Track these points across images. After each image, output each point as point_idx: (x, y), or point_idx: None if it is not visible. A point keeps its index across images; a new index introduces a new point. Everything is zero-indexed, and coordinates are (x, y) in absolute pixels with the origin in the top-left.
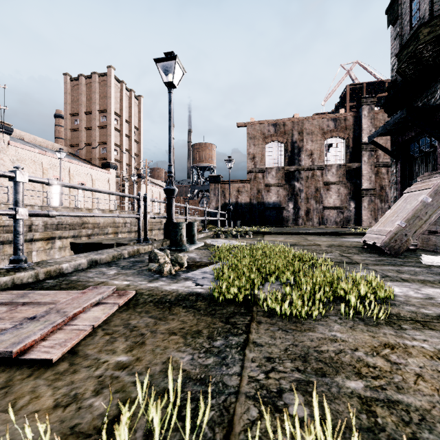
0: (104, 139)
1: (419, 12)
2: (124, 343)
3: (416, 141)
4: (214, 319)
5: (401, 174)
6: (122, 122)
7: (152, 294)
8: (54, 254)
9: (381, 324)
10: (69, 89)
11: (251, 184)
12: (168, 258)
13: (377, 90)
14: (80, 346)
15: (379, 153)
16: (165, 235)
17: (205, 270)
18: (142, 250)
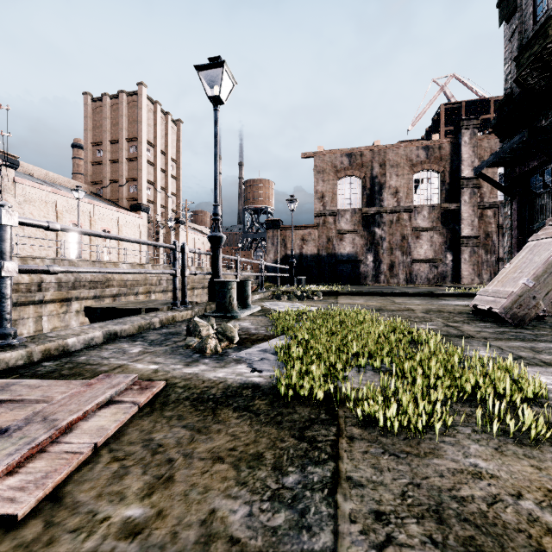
0: (134, 174)
1: (546, 0)
2: (141, 478)
3: (539, 173)
4: (282, 431)
5: (519, 217)
6: (156, 153)
7: (190, 386)
8: (70, 319)
9: (543, 442)
10: (90, 112)
11: (319, 231)
12: (213, 328)
13: (480, 110)
14: (68, 485)
15: (484, 191)
16: (209, 297)
17: (264, 348)
18: (179, 317)
